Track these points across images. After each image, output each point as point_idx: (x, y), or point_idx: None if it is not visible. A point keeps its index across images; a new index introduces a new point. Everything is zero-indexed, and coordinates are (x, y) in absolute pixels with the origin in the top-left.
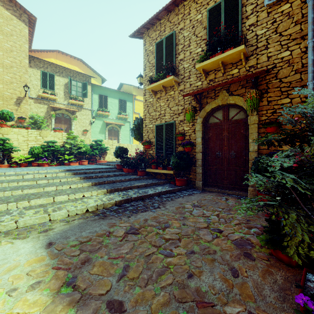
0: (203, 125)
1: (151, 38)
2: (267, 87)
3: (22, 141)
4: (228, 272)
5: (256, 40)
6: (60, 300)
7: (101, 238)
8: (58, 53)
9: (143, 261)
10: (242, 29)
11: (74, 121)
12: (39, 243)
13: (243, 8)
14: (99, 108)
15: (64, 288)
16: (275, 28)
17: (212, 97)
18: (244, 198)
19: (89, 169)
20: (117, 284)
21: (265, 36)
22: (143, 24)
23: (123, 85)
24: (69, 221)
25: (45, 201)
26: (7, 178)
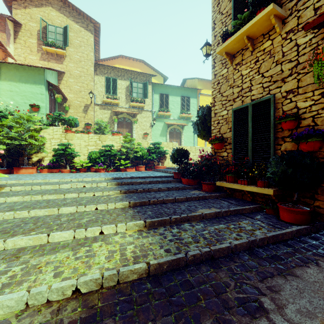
0: None
1: None
2: None
3: (84, 146)
4: None
5: None
6: None
7: None
8: (122, 59)
9: None
10: None
11: (135, 125)
12: None
13: None
14: (160, 108)
15: None
16: None
17: None
18: None
19: (140, 177)
20: None
21: None
22: None
23: (187, 81)
24: None
25: (32, 242)
26: (42, 187)
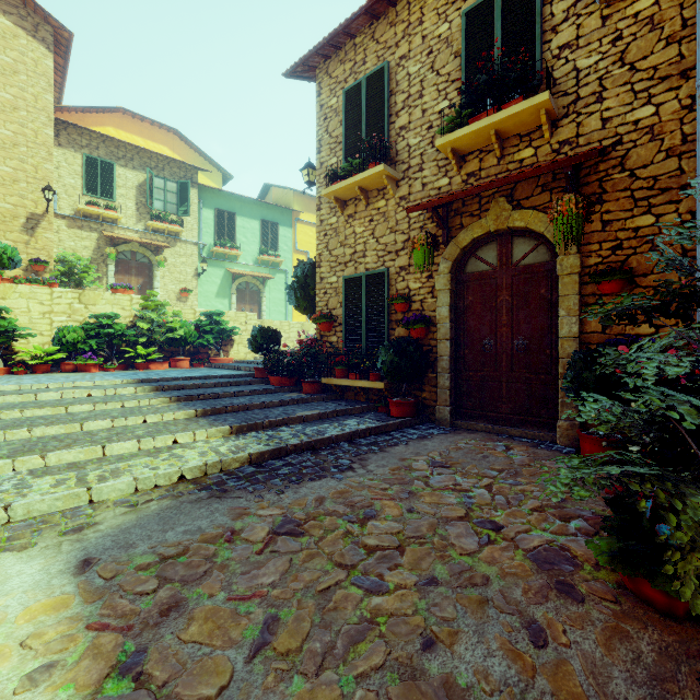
0: (453, 278)
1: (333, 78)
2: (602, 190)
3: (39, 314)
4: (521, 633)
5: (576, 82)
6: None
7: (212, 546)
8: (123, 116)
9: (314, 605)
10: (543, 55)
11: (160, 270)
12: (61, 560)
13: (546, 8)
14: (217, 239)
15: (111, 681)
16: (620, 52)
17: (473, 214)
18: (548, 447)
19: (192, 378)
20: (247, 668)
21: (596, 71)
22: (315, 46)
23: (272, 189)
24: (138, 504)
25: (83, 456)
26: None
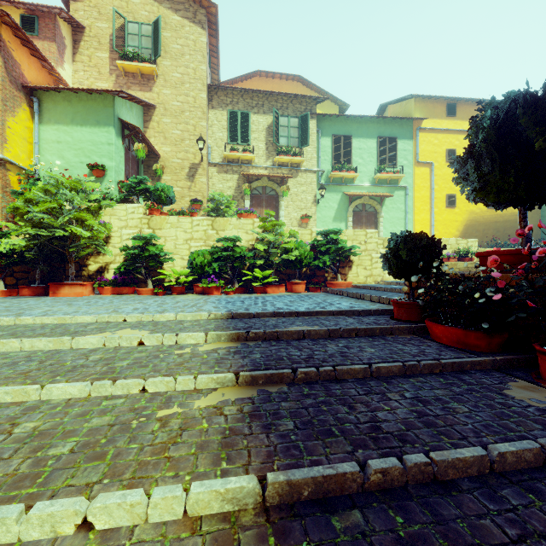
0: None
1: None
2: None
3: (183, 241)
4: None
5: None
6: None
7: None
8: (259, 78)
9: None
10: None
11: (284, 200)
12: None
13: None
14: (334, 165)
15: None
16: None
17: None
18: None
19: (298, 314)
20: None
21: None
22: None
23: (387, 108)
24: None
25: None
26: (26, 345)
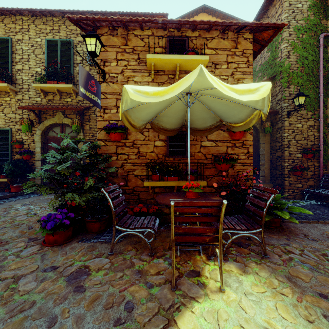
0: (42, 137)
1: None
2: (89, 118)
3: None
4: (26, 228)
5: None
6: None
7: None
8: None
9: None
10: (74, 70)
11: None
12: None
13: (75, 56)
14: None
15: None
16: None
17: (51, 115)
18: None
19: None
20: None
21: None
22: None
23: None
24: None
25: None
26: None
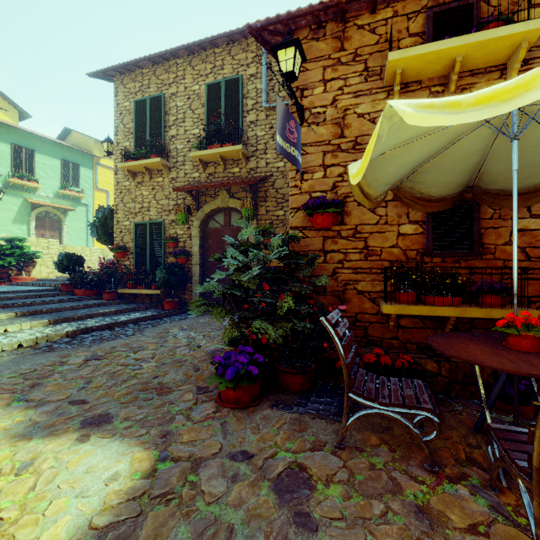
0: (201, 230)
1: (127, 88)
2: (266, 195)
3: None
4: (191, 369)
5: (257, 141)
6: (14, 408)
7: (51, 367)
8: None
9: (108, 376)
10: (243, 123)
11: None
12: None
13: (244, 100)
14: (14, 171)
15: (14, 403)
16: (272, 134)
17: (211, 196)
18: None
19: (0, 293)
20: (78, 392)
21: (264, 139)
22: (113, 66)
23: (73, 133)
24: None
25: None
26: None
